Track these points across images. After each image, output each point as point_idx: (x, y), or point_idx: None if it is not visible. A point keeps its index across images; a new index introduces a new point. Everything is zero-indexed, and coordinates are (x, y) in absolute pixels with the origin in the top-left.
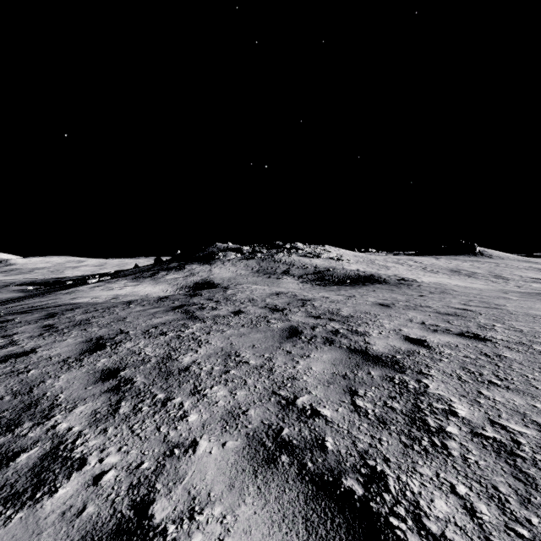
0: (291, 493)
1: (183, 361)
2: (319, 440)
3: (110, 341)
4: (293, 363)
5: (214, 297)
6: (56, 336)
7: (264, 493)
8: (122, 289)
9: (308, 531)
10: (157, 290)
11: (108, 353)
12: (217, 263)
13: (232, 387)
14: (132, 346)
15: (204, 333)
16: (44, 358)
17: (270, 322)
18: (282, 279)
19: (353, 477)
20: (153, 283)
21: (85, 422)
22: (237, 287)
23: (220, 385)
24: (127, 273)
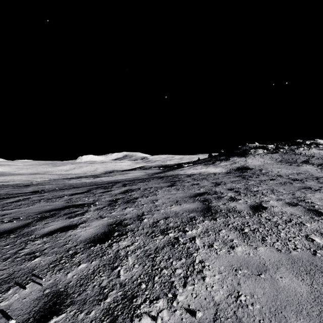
0: (300, 209)
1: (254, 189)
2: (312, 206)
3: (221, 183)
4: (305, 194)
5: (255, 173)
6: (199, 181)
7: (292, 208)
8: (201, 169)
9: (305, 212)
10: (217, 170)
11: (224, 186)
12: (250, 156)
13: (277, 195)
14: (230, 185)
15: (258, 184)
16: (205, 185)
17: (292, 183)
18: (302, 166)
19: (322, 210)
20: (214, 167)
21: (234, 195)
22: (268, 169)
23: (272, 195)
24: (199, 162)
